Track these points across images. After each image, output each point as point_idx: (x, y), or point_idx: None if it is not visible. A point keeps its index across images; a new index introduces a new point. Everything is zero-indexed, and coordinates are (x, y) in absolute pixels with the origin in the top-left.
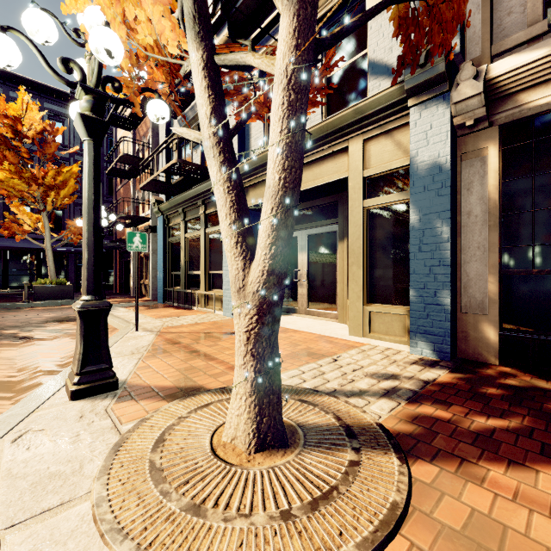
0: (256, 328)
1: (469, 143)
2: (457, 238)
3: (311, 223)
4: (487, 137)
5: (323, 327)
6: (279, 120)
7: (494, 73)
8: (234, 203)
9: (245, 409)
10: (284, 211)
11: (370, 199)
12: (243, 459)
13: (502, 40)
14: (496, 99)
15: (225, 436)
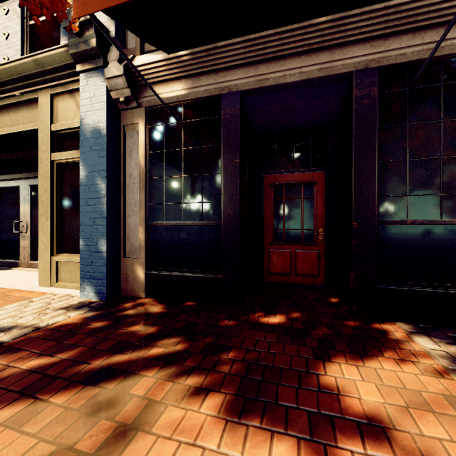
0: None
1: (129, 117)
2: (121, 195)
3: (30, 173)
4: (139, 115)
5: (24, 280)
6: None
7: (134, 63)
8: None
9: None
10: None
11: (57, 153)
12: None
13: None
14: (141, 85)
15: None
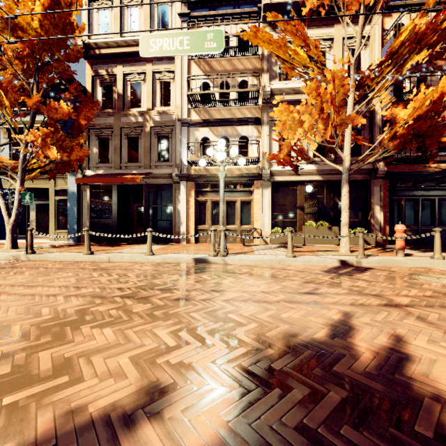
0: (12, 229)
1: (84, 187)
2: (81, 211)
3: (37, 199)
4: (87, 187)
5: (41, 240)
6: (17, 196)
7: (86, 174)
8: (6, 207)
9: (10, 243)
10: (18, 210)
11: (57, 197)
12: (9, 250)
13: (91, 164)
14: None
15: (4, 249)
